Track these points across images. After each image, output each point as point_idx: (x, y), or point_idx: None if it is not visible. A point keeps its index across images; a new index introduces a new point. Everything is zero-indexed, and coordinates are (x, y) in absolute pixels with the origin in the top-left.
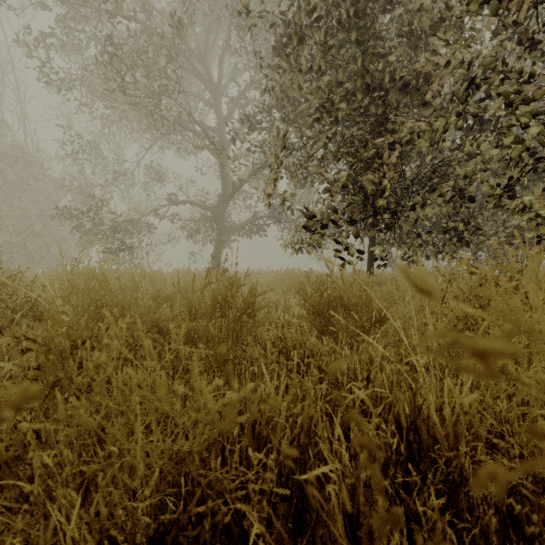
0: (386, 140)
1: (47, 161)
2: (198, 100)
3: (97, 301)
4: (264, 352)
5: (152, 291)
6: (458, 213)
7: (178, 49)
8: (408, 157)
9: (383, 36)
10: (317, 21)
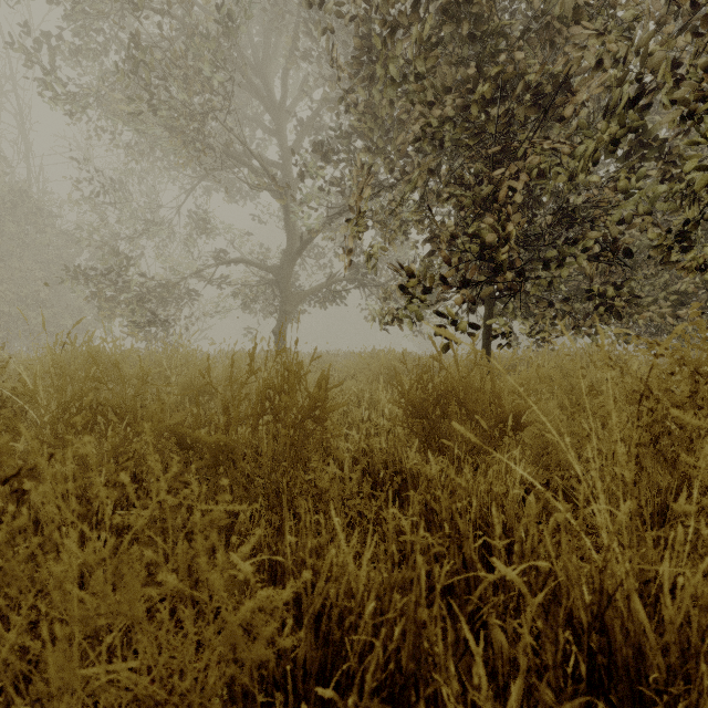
0: (510, 170)
1: (57, 207)
2: (256, 127)
3: (81, 397)
4: (340, 472)
5: (182, 380)
6: (607, 273)
7: (227, 55)
8: (539, 196)
9: (505, 30)
10: (414, 9)
